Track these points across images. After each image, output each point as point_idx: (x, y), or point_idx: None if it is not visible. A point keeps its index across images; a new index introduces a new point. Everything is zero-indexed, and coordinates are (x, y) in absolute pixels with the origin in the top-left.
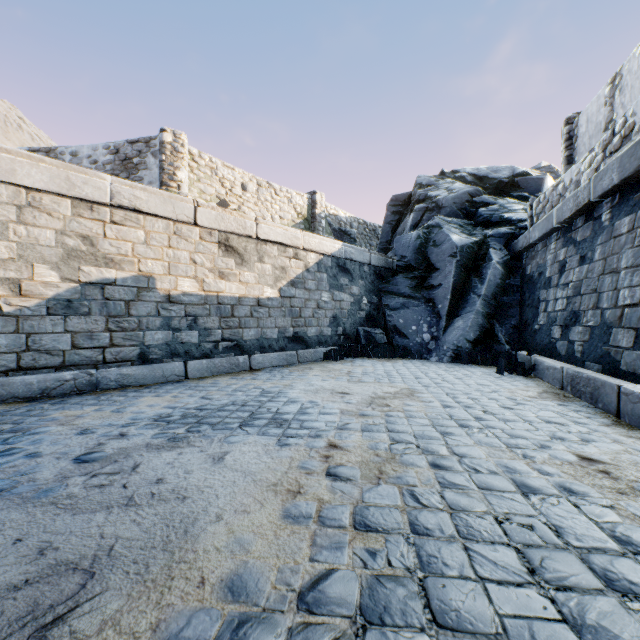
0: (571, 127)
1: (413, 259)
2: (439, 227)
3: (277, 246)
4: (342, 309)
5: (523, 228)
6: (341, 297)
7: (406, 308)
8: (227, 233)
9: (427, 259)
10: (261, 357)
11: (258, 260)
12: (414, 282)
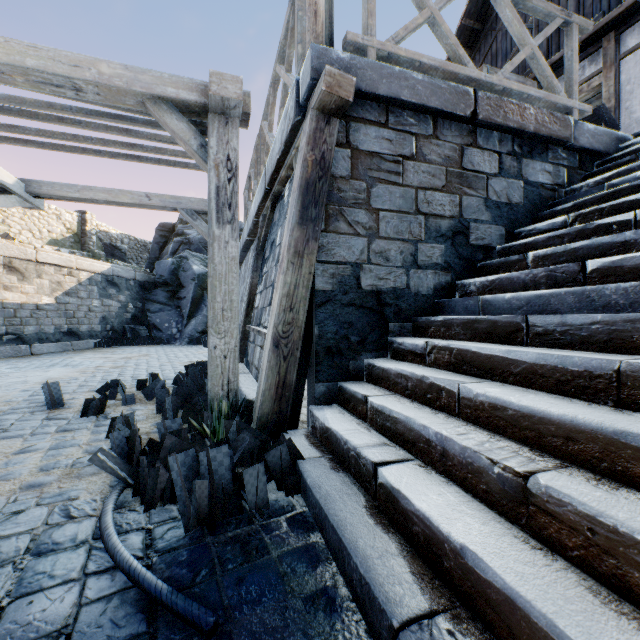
0: None
1: (169, 278)
2: (187, 259)
3: (54, 267)
4: (111, 312)
5: None
6: (110, 303)
7: (163, 312)
8: (11, 258)
9: (179, 279)
10: (41, 346)
11: (38, 277)
12: (169, 294)
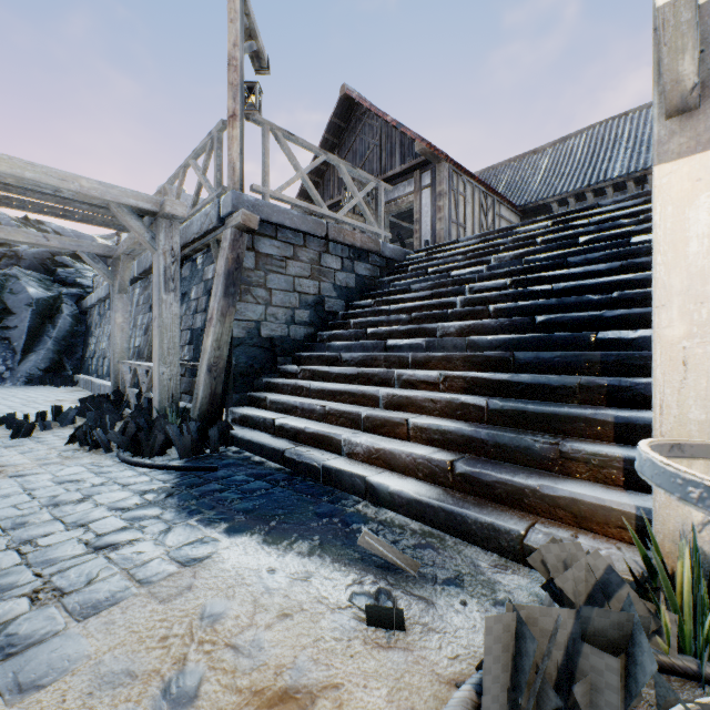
0: (120, 238)
1: None
2: (18, 278)
3: None
4: None
5: (90, 293)
6: None
7: None
8: None
9: (4, 303)
10: None
11: None
12: None
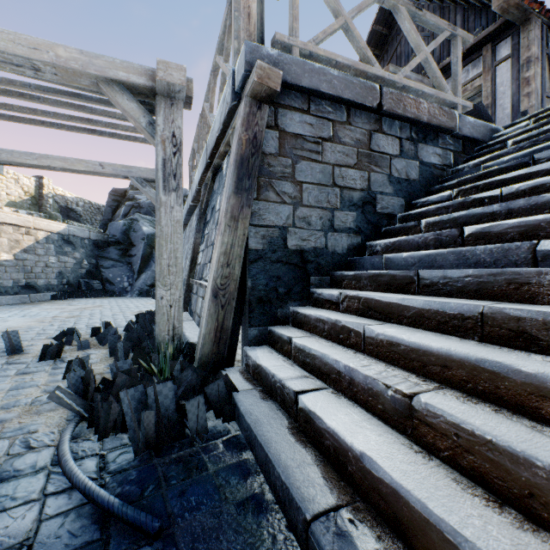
0: None
1: (121, 238)
2: (138, 221)
3: (13, 226)
4: (67, 267)
5: None
6: (66, 260)
7: (115, 267)
8: None
9: (130, 239)
10: None
11: None
12: (121, 252)
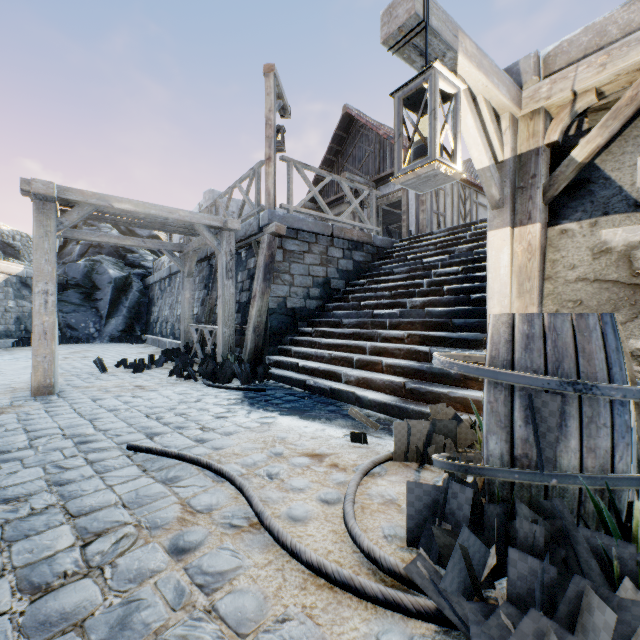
0: None
1: (82, 280)
2: (101, 263)
3: None
4: (25, 312)
5: (151, 273)
6: (24, 304)
7: (78, 312)
8: None
9: (93, 282)
10: None
11: None
12: (83, 296)
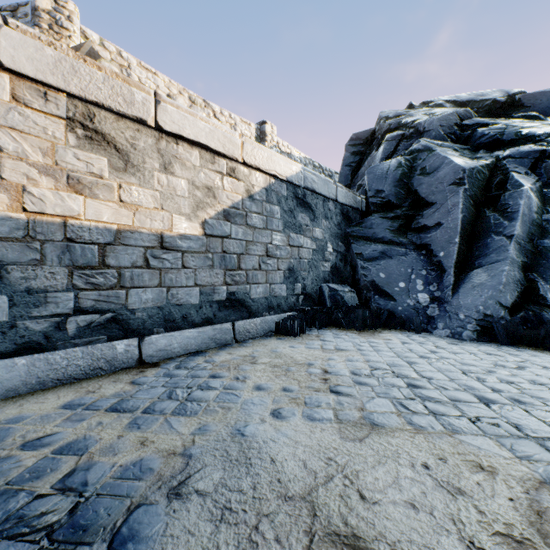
0: None
1: (393, 194)
2: (429, 150)
3: (198, 150)
4: (301, 258)
5: None
6: (300, 241)
7: (388, 257)
8: (89, 104)
9: (412, 193)
10: (165, 338)
11: (161, 168)
12: (396, 223)
